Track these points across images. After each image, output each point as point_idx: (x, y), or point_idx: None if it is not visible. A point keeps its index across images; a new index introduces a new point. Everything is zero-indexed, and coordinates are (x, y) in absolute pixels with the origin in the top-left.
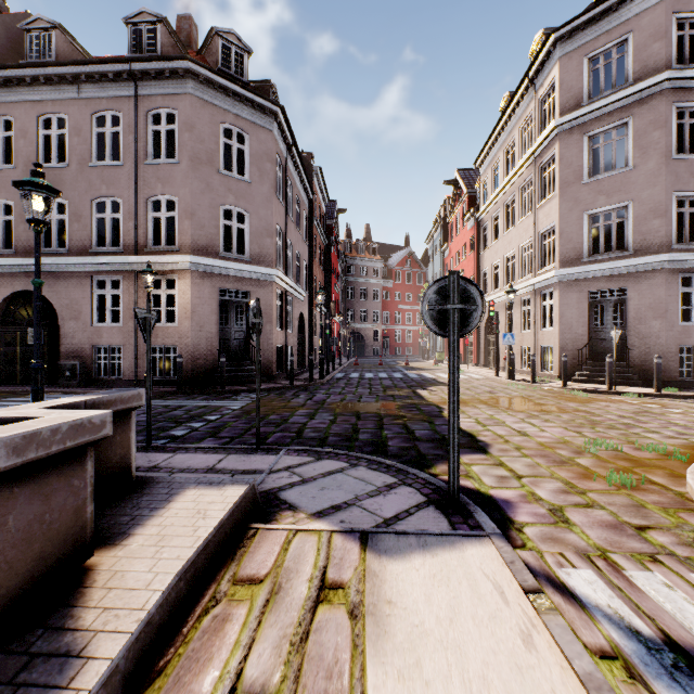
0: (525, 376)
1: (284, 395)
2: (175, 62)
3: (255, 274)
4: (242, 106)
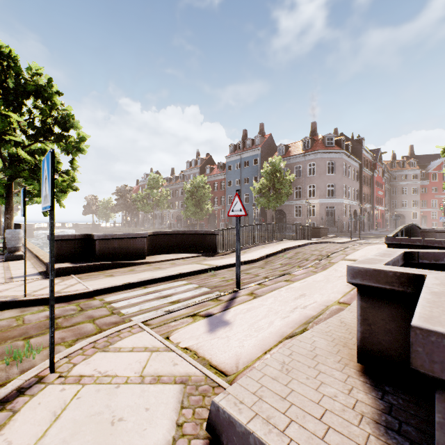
0: None
1: (345, 234)
2: (315, 151)
3: (336, 201)
4: (332, 155)
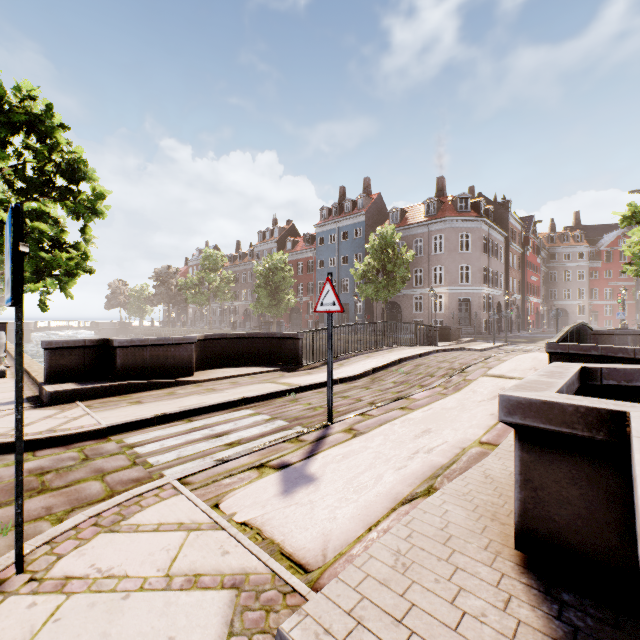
0: None
1: (485, 337)
2: (442, 218)
3: (473, 290)
4: (467, 223)
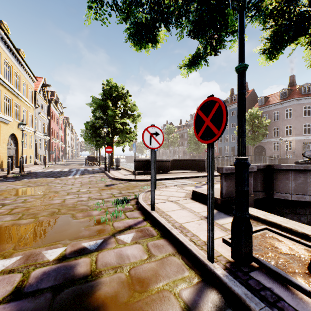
0: None
1: None
2: (291, 99)
3: None
4: (309, 100)
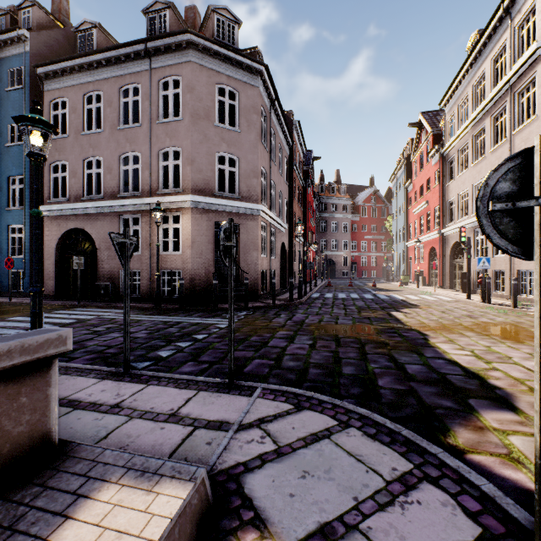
0: (499, 300)
1: (267, 314)
2: (179, 36)
3: (243, 210)
4: (233, 68)
